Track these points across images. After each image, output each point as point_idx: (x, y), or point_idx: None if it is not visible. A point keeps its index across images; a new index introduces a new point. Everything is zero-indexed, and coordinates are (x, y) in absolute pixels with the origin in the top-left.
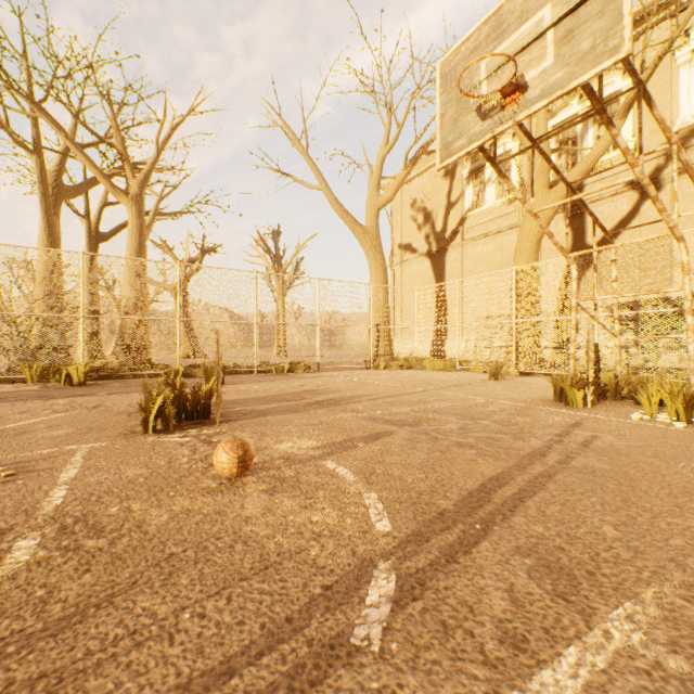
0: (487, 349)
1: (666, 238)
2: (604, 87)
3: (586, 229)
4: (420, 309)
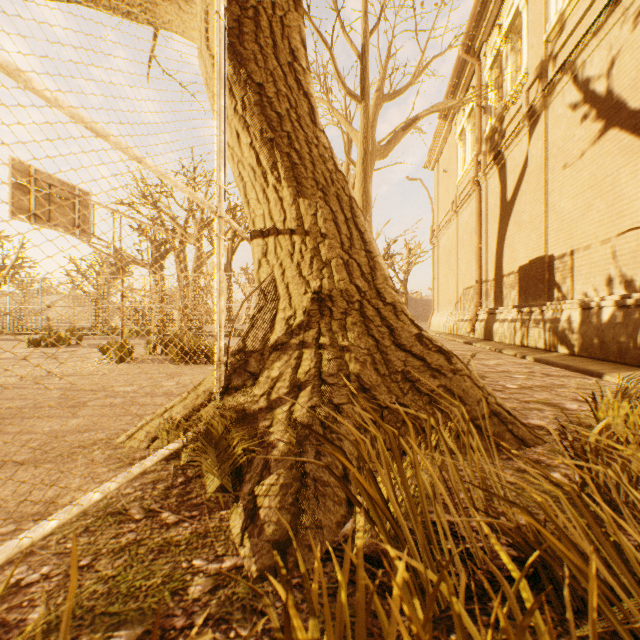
0: (460, 322)
1: (541, 180)
2: (512, 7)
3: (506, 180)
4: (444, 282)
